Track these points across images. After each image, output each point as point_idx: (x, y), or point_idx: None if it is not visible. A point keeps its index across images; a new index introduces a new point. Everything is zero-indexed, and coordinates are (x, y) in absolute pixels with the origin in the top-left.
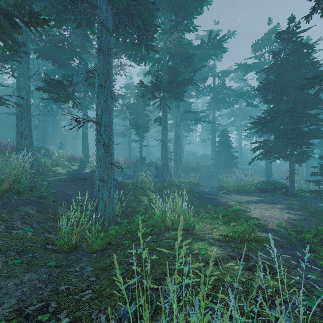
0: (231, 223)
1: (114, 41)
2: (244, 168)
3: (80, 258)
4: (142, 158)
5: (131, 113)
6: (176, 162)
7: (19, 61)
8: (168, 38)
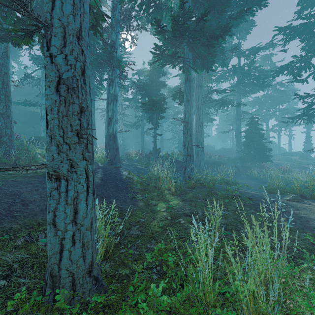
0: None
1: None
2: (275, 163)
3: None
4: (156, 150)
5: (143, 95)
6: (198, 154)
7: None
8: None
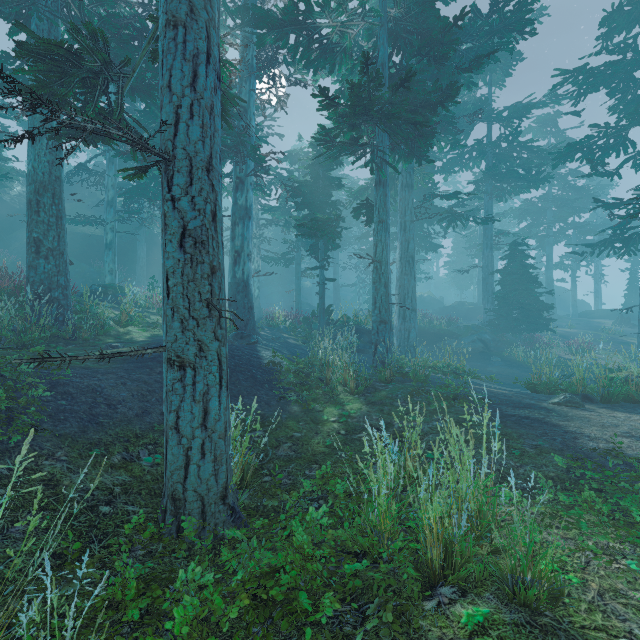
0: None
1: None
2: (563, 333)
3: None
4: (323, 308)
5: (299, 204)
6: (405, 317)
7: None
8: None
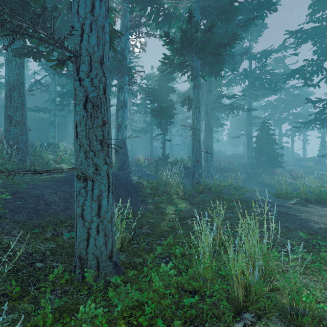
0: None
1: None
2: (288, 169)
3: None
4: (165, 155)
5: (152, 100)
6: (207, 160)
7: None
8: None
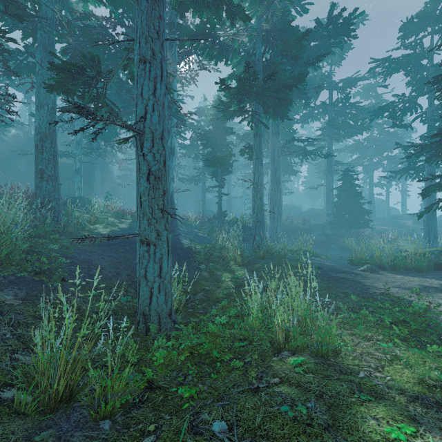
0: (429, 345)
1: (174, 1)
2: (379, 229)
3: (66, 440)
4: (221, 213)
5: (205, 145)
6: (274, 218)
7: (15, 40)
8: (264, 13)
